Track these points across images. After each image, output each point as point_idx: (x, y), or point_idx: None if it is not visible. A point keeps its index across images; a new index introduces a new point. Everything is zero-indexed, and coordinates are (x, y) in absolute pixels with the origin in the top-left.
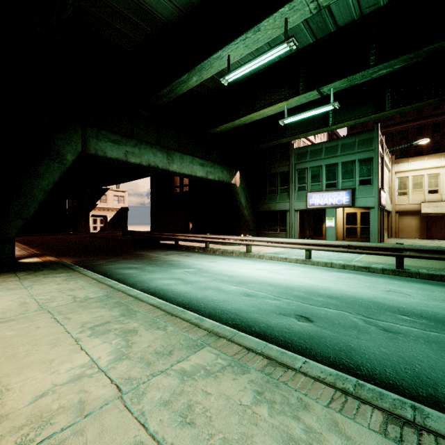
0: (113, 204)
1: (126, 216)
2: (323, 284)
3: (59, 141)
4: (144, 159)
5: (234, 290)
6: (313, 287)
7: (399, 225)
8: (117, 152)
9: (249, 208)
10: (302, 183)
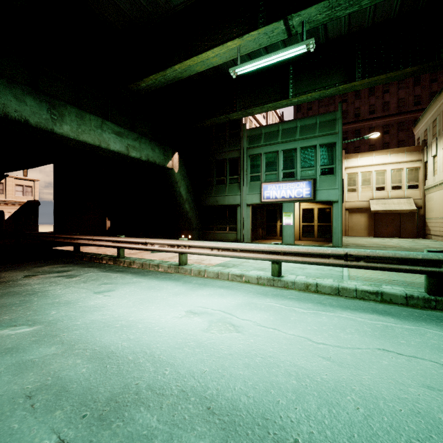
0: (15, 195)
1: (36, 212)
2: (351, 373)
3: None
4: None
5: None
6: (341, 407)
7: (349, 223)
8: None
9: (191, 202)
10: (256, 171)
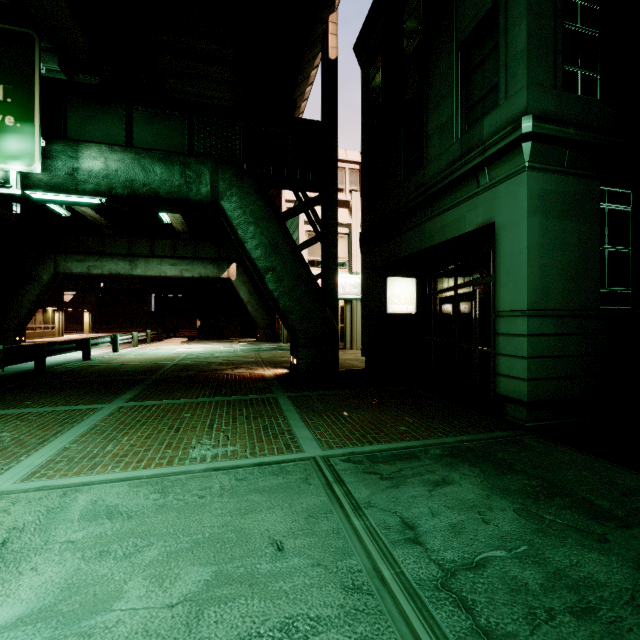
0: None
1: None
2: None
3: (39, 268)
4: (106, 269)
5: None
6: None
7: None
8: (81, 268)
9: (255, 304)
10: None
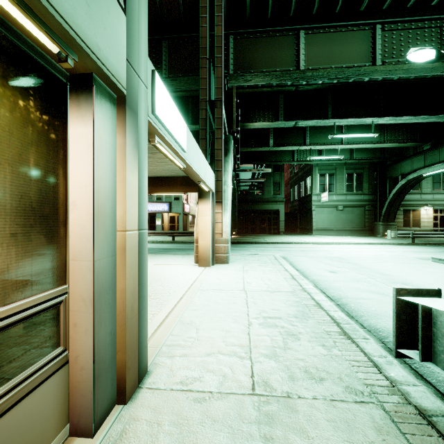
0: None
1: None
2: None
3: None
4: None
5: None
6: None
7: None
8: None
9: None
10: None
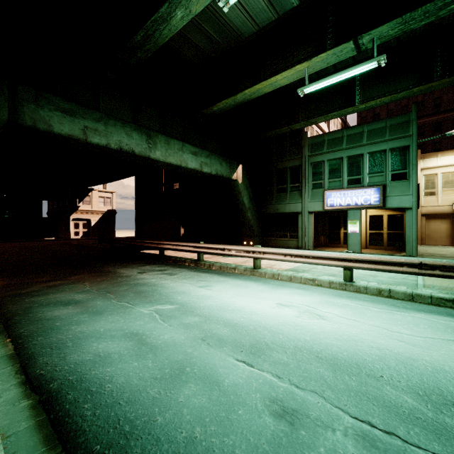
0: (98, 206)
1: (114, 220)
2: (422, 351)
3: None
4: (114, 140)
5: (246, 386)
6: (414, 366)
7: (426, 230)
8: (71, 127)
9: (253, 210)
10: (318, 179)
